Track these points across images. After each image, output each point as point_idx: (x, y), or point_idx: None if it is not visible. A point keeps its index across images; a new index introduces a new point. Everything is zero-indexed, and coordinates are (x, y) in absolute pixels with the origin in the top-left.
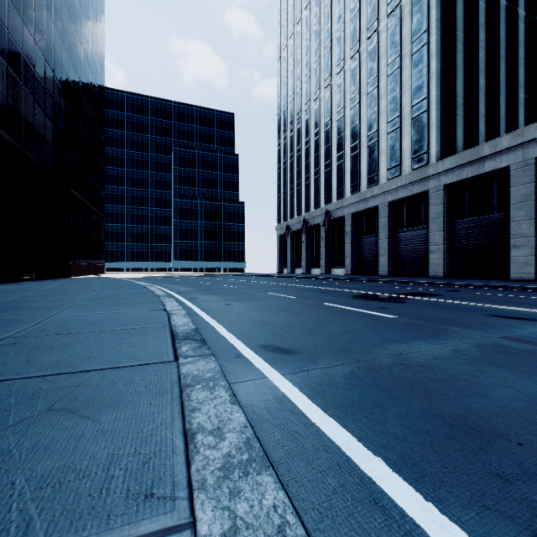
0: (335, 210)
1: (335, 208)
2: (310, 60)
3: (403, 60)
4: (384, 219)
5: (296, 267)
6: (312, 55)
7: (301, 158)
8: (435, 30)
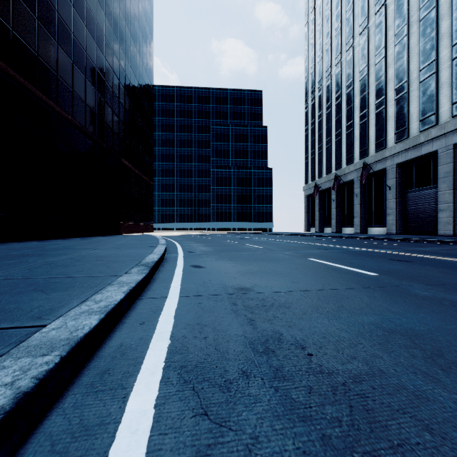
0: (372, 163)
1: (373, 161)
2: (341, 11)
3: None
4: (447, 166)
5: (325, 226)
6: (344, 5)
7: (331, 115)
8: None
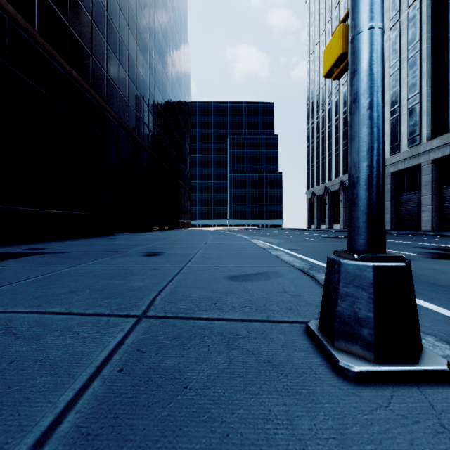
0: None
1: None
2: None
3: (401, 63)
4: (387, 186)
5: (321, 223)
6: None
7: (325, 138)
8: (425, 40)
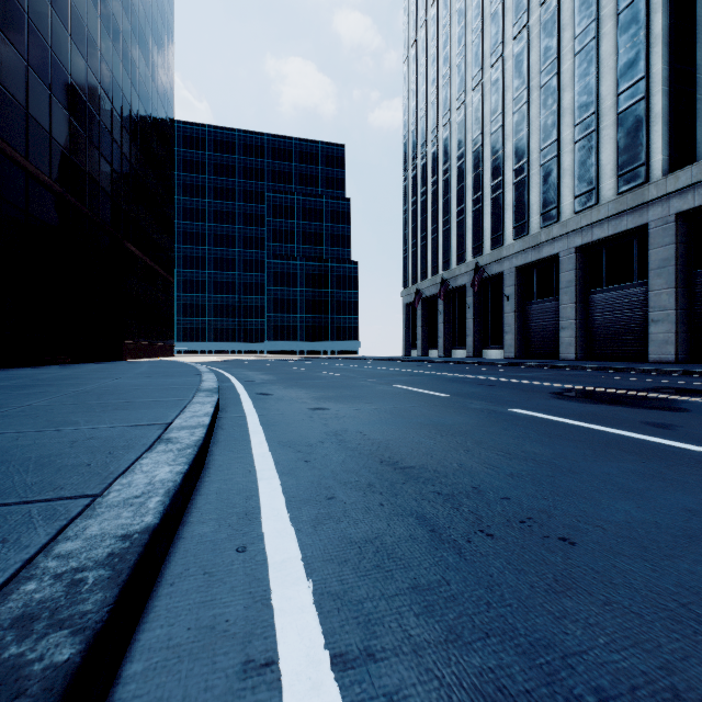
0: (488, 264)
1: (488, 261)
2: (450, 54)
3: (601, 26)
4: (569, 273)
5: (430, 347)
6: (454, 46)
7: (437, 193)
8: None
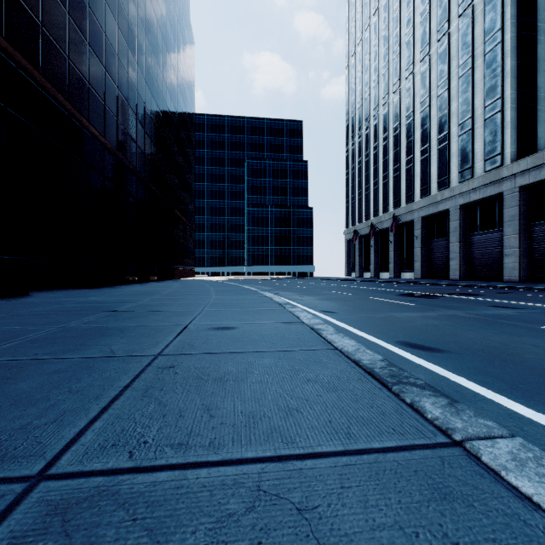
0: (404, 214)
1: (404, 212)
2: (378, 66)
3: (475, 61)
4: (455, 222)
5: (364, 271)
6: (380, 61)
7: (369, 163)
8: (509, 28)
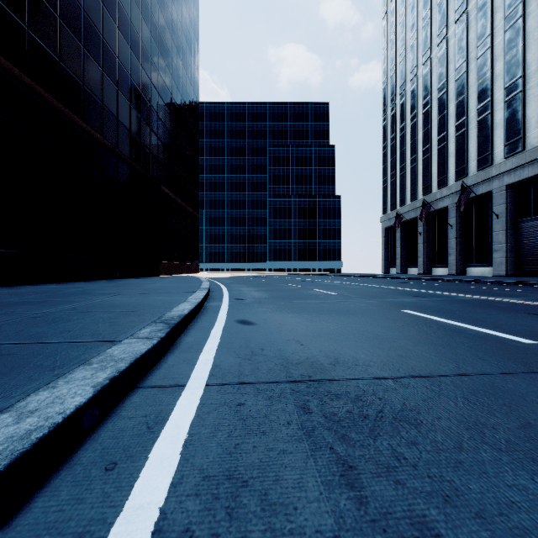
0: (473, 185)
1: (474, 182)
2: None
3: None
4: None
5: (408, 266)
6: None
7: (417, 126)
8: None
